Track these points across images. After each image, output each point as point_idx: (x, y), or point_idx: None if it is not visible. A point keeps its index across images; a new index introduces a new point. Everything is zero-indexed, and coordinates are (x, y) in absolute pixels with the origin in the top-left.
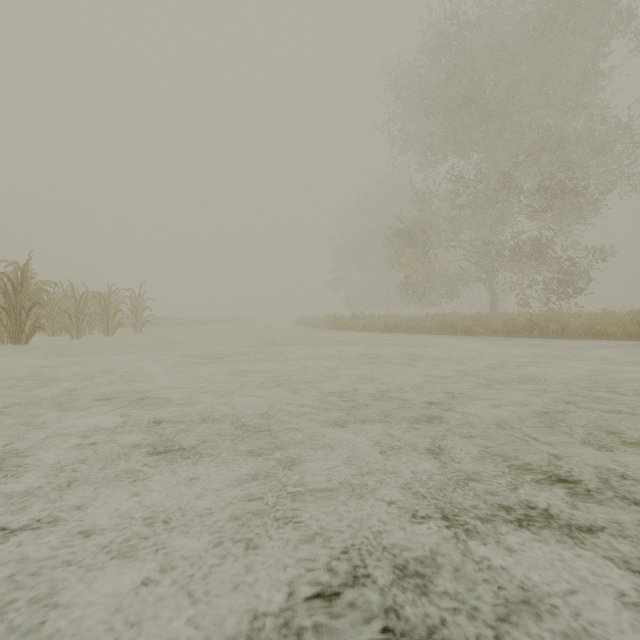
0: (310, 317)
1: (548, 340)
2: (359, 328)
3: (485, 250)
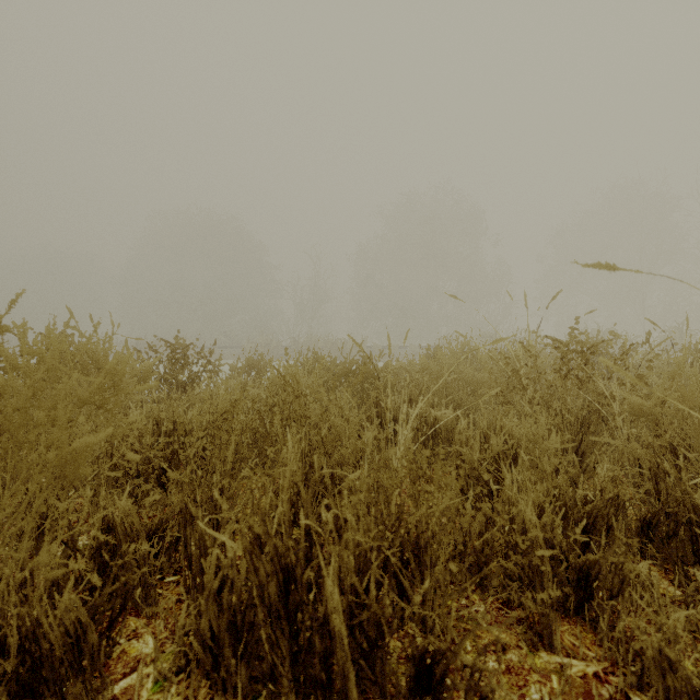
0: None
1: None
2: None
3: None
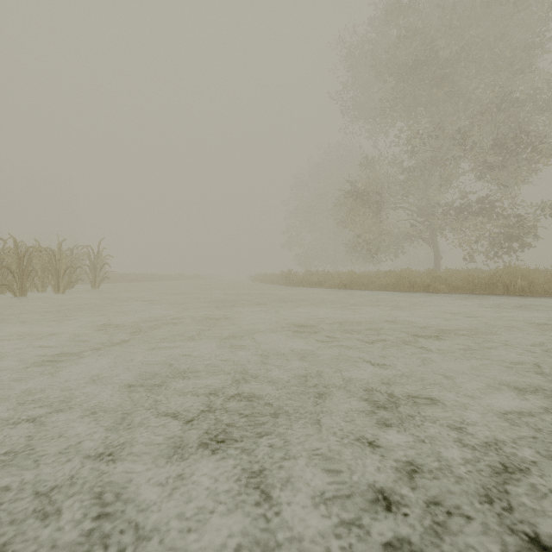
0: (266, 273)
1: (519, 298)
2: (314, 284)
3: (429, 211)
